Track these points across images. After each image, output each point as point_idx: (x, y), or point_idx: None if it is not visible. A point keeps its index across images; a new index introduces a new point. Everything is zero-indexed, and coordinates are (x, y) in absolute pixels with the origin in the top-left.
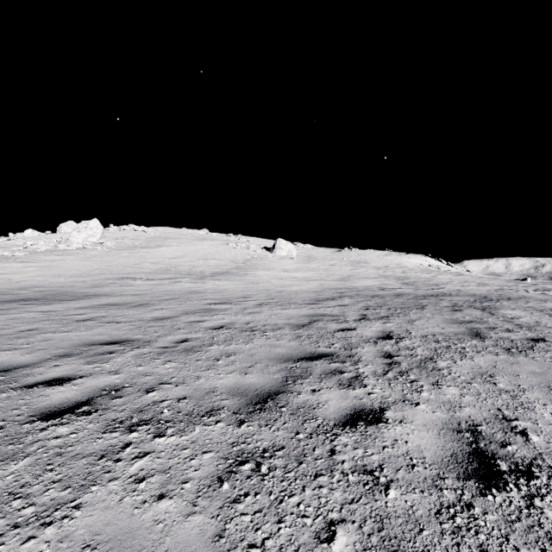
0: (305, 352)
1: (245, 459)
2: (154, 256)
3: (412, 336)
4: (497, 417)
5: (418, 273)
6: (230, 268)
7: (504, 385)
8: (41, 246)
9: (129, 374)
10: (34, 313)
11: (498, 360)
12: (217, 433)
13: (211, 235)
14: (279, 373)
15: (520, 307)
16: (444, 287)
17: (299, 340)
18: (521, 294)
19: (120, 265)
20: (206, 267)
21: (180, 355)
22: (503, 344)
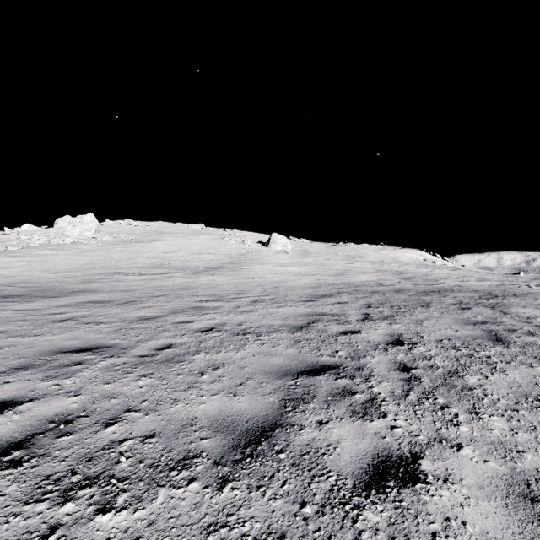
0: (306, 363)
1: None
2: (149, 251)
3: (426, 341)
4: None
5: (415, 268)
6: (225, 263)
7: None
8: (35, 240)
9: (91, 396)
10: (11, 312)
11: (537, 374)
12: (188, 504)
13: (207, 229)
14: (276, 393)
15: (530, 304)
16: (444, 282)
17: (298, 346)
18: (525, 290)
19: (113, 259)
20: (200, 262)
21: (159, 367)
22: (532, 352)
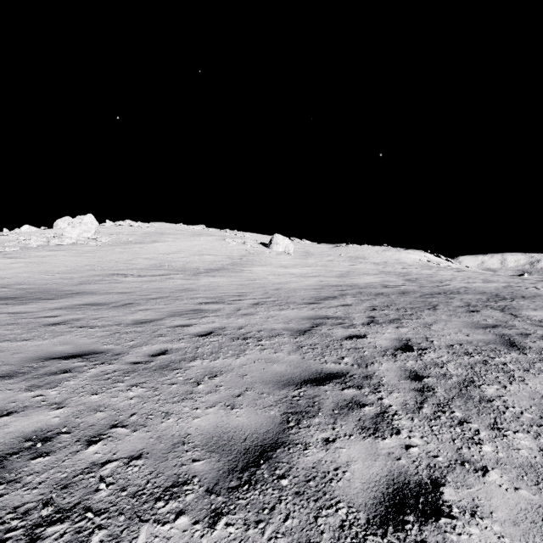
0: (310, 370)
1: None
2: (149, 252)
3: (436, 346)
4: None
5: (419, 269)
6: (226, 264)
7: None
8: (34, 241)
9: (75, 409)
10: (2, 315)
11: None
12: None
13: (208, 230)
14: (277, 406)
15: (541, 307)
16: (449, 284)
17: (301, 352)
18: (533, 292)
19: (112, 261)
20: (201, 263)
21: (152, 376)
22: None
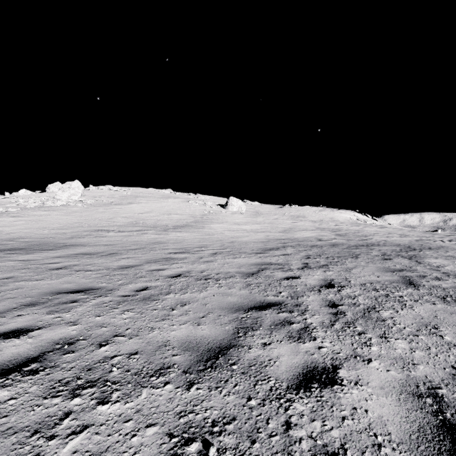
0: (255, 301)
1: (192, 435)
2: (126, 211)
3: (352, 285)
4: (454, 377)
5: (348, 226)
6: (190, 222)
7: (450, 338)
8: (31, 203)
9: (86, 325)
10: (15, 262)
11: (437, 309)
12: (165, 398)
13: (174, 193)
14: (231, 323)
15: (441, 256)
16: (372, 238)
17: (249, 288)
18: (439, 244)
19: (96, 219)
20: (169, 221)
21: (138, 304)
22: (437, 292)
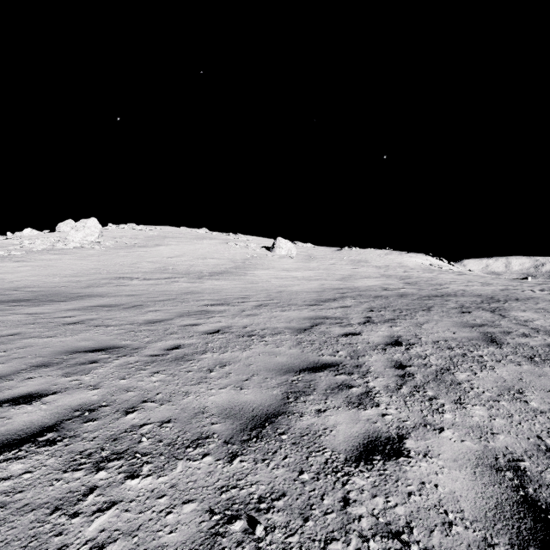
0: (308, 361)
1: (236, 513)
2: (152, 255)
3: (423, 342)
4: (539, 448)
5: (420, 273)
6: (229, 268)
7: (537, 404)
8: (38, 245)
9: (109, 389)
10: (21, 315)
11: (523, 371)
12: (203, 472)
13: (211, 234)
14: (279, 387)
15: (530, 308)
16: (448, 287)
17: (301, 346)
18: (528, 294)
19: (117, 264)
20: (205, 267)
21: (170, 365)
22: (523, 351)
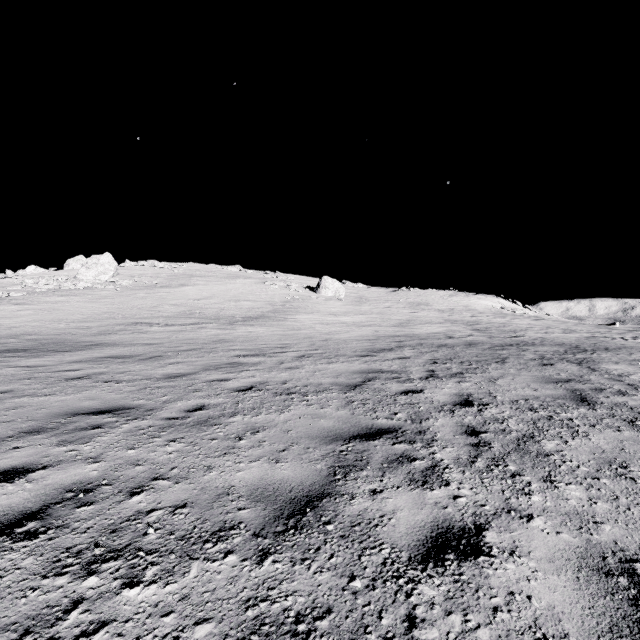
0: (359, 426)
1: (265, 638)
2: (176, 297)
3: (499, 402)
4: None
5: (490, 317)
6: (266, 311)
7: None
8: (43, 285)
9: (113, 463)
10: (16, 369)
11: (624, 438)
12: (225, 577)
13: (245, 272)
14: (324, 460)
15: (624, 360)
16: (524, 334)
17: (351, 407)
18: (619, 343)
19: (134, 307)
20: (237, 310)
21: (190, 431)
22: (621, 414)
